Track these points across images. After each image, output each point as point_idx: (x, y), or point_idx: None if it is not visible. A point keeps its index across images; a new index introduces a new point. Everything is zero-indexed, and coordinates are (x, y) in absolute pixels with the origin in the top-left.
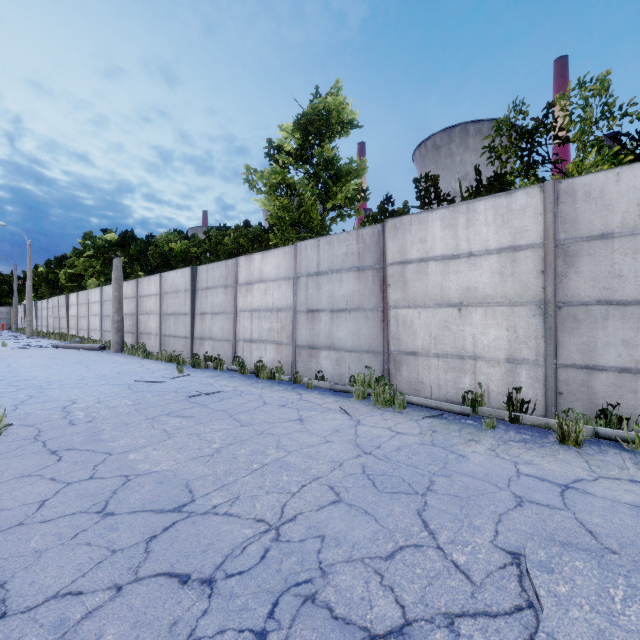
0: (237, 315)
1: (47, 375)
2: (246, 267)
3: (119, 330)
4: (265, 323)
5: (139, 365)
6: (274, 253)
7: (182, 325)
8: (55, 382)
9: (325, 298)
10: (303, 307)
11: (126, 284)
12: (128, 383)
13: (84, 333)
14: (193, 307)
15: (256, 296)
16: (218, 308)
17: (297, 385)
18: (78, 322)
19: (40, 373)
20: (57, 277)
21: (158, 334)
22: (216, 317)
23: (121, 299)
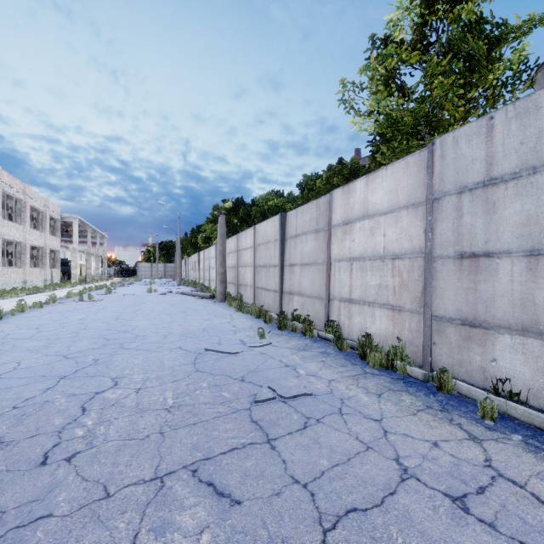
0: (331, 266)
1: (146, 326)
2: (343, 201)
3: (222, 281)
4: (372, 277)
5: (228, 319)
6: (387, 171)
7: (272, 277)
8: (140, 338)
9: (510, 228)
10: (448, 249)
11: (230, 240)
12: (199, 350)
13: (207, 282)
14: (282, 258)
15: (357, 239)
16: (308, 258)
17: (446, 396)
18: (204, 274)
19: (144, 323)
20: (197, 240)
21: (252, 286)
22: (305, 269)
23: (224, 253)
